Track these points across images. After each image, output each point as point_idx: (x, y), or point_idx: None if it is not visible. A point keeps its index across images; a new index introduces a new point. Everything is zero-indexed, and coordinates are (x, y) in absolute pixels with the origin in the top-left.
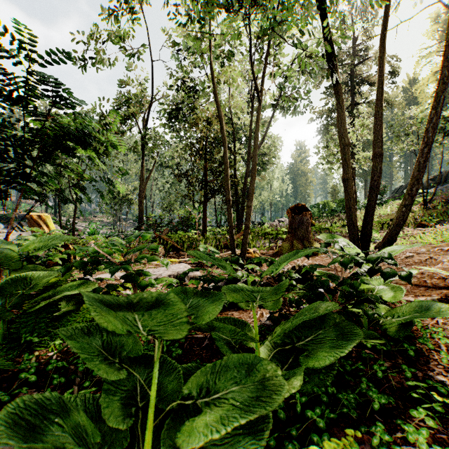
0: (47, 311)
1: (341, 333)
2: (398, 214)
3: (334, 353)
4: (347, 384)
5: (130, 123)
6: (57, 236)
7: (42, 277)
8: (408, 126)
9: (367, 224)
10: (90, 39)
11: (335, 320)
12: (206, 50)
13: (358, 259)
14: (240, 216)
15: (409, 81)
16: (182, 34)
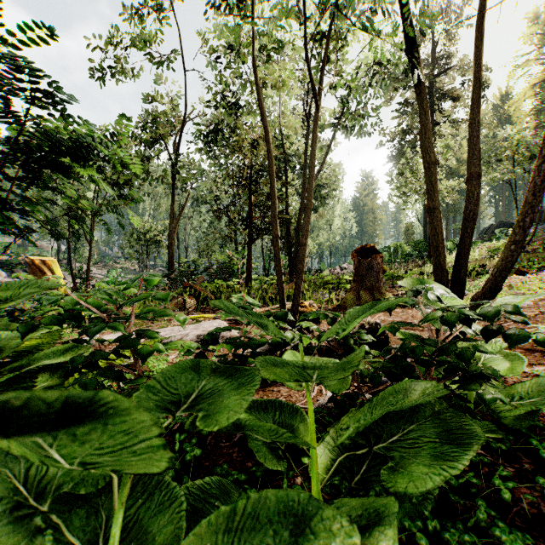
0: (17, 387)
1: (444, 430)
2: (505, 253)
3: (441, 468)
4: (453, 507)
5: (158, 148)
6: (30, 281)
7: (5, 340)
8: (501, 150)
9: (460, 268)
10: (108, 43)
11: (433, 407)
12: (248, 42)
13: (470, 315)
14: (294, 261)
15: (500, 96)
16: (216, 24)
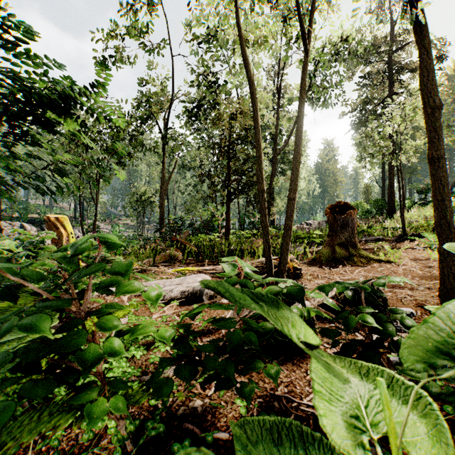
0: None
1: None
2: None
3: None
4: None
5: (151, 124)
6: None
7: None
8: None
9: None
10: (111, 37)
11: None
12: (230, 3)
13: None
14: None
15: (454, 67)
16: None
